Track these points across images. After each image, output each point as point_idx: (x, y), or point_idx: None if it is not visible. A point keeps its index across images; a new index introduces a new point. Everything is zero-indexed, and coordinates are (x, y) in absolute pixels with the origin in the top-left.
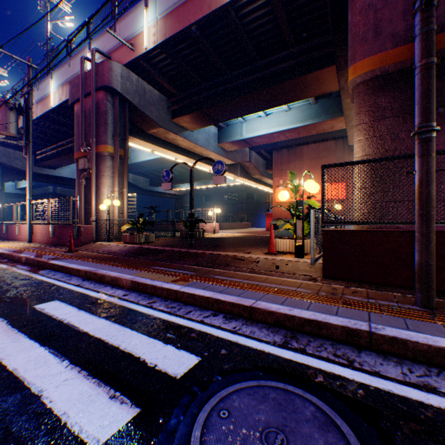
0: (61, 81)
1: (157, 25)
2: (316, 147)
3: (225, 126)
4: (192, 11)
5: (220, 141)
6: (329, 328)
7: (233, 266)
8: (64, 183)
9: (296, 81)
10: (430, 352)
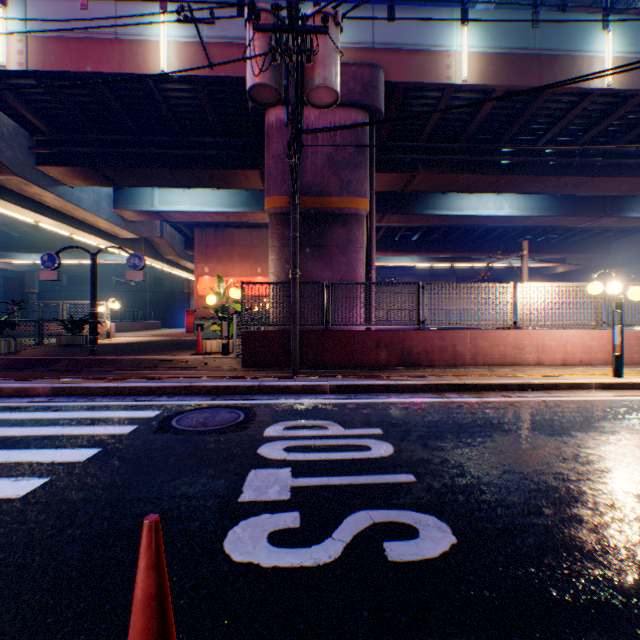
0: None
1: (28, 42)
2: (250, 233)
3: (128, 188)
4: (93, 56)
5: (119, 206)
6: (240, 388)
7: (163, 367)
8: None
9: (225, 172)
10: (284, 388)
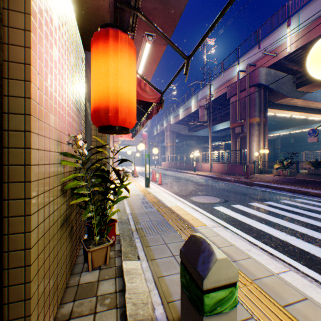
0: (216, 86)
1: (298, 35)
2: None
3: None
4: None
5: None
6: None
7: None
8: (198, 139)
9: None
10: None
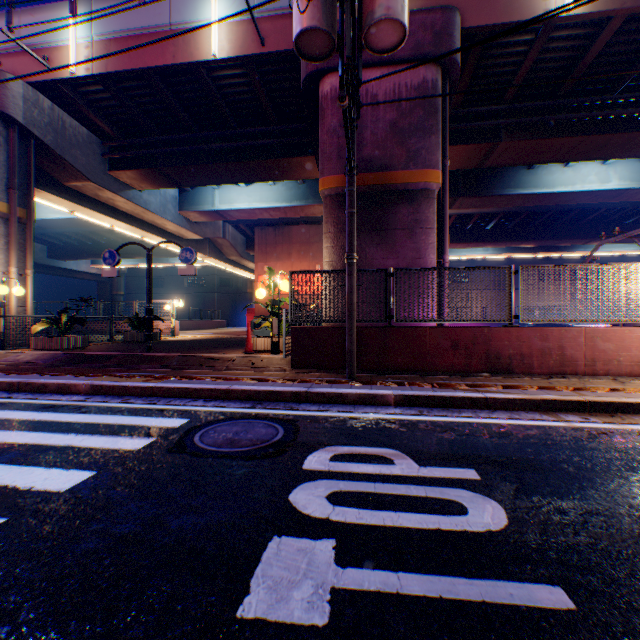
0: None
1: (93, 47)
2: (308, 230)
3: (191, 189)
4: (150, 51)
5: (183, 208)
6: (284, 394)
7: (208, 366)
8: None
9: (279, 161)
10: (336, 396)
